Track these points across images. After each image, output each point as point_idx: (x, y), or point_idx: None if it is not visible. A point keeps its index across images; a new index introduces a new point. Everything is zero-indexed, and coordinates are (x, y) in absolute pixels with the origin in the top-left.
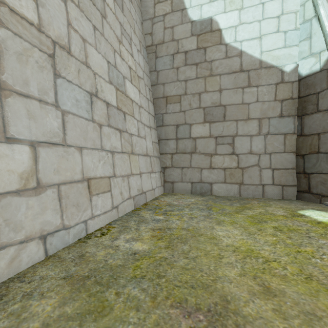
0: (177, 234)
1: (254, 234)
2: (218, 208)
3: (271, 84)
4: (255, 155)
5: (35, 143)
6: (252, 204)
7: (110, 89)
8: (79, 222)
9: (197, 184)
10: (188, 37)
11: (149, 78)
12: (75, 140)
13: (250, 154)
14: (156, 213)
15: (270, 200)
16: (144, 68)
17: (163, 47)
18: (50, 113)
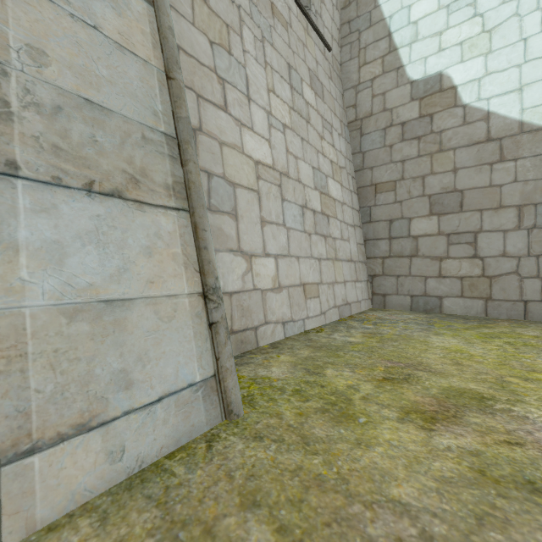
0: (387, 337)
1: (475, 343)
2: (443, 324)
3: (540, 154)
4: (511, 258)
5: (276, 256)
6: (498, 324)
7: (316, 196)
8: (300, 319)
9: (419, 298)
10: (406, 103)
11: (352, 162)
12: (295, 251)
13: (504, 256)
14: (364, 324)
15: (534, 323)
16: (346, 154)
17: (370, 121)
18: (282, 231)
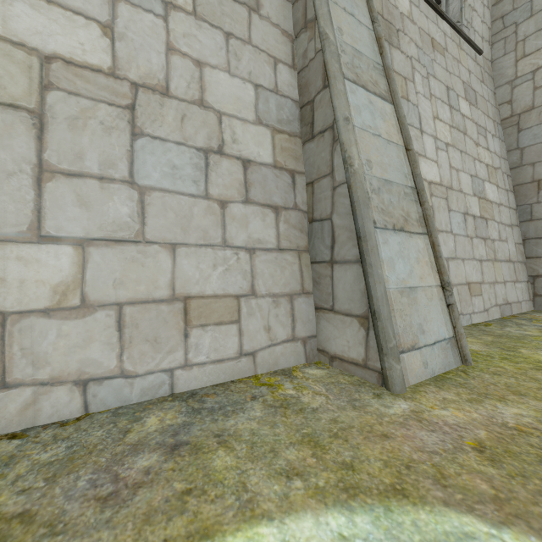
0: None
1: None
2: None
3: None
4: None
5: (447, 259)
6: None
7: (474, 202)
8: (467, 313)
9: None
10: None
11: (507, 159)
12: (460, 254)
13: None
14: (534, 322)
15: None
16: (500, 153)
17: (531, 115)
18: (450, 238)
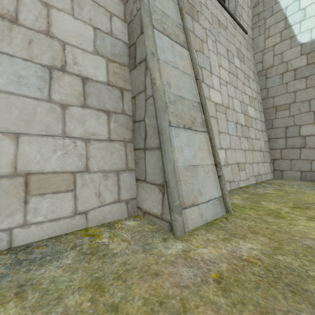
0: (289, 191)
1: None
2: None
3: None
4: None
5: (225, 149)
6: None
7: (242, 116)
8: (237, 181)
9: (307, 172)
10: (297, 57)
11: (260, 94)
12: (233, 146)
13: None
14: (272, 185)
15: None
16: (256, 90)
17: (272, 70)
18: (227, 136)
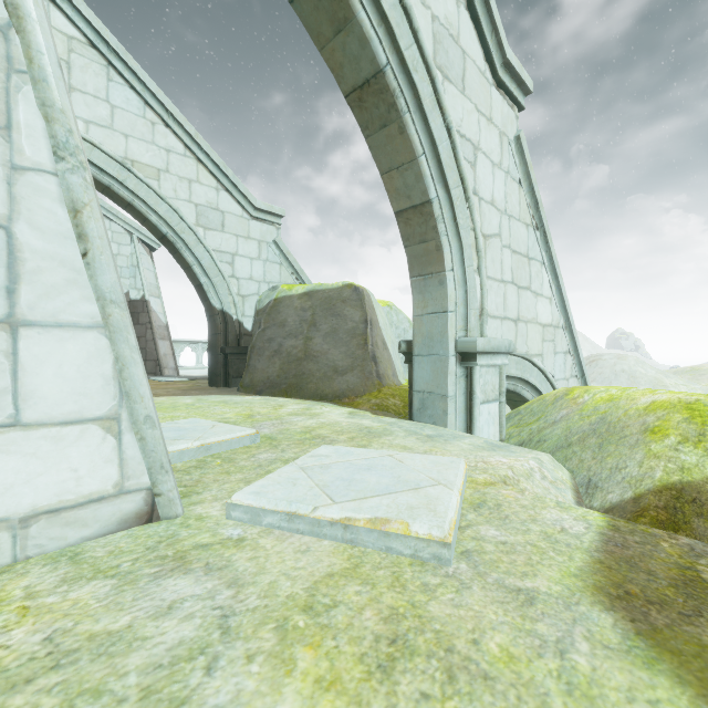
0: None
1: None
2: None
3: None
4: None
5: None
6: None
7: None
8: None
9: None
10: None
11: None
12: None
13: None
14: None
15: None
16: None
17: None
18: None
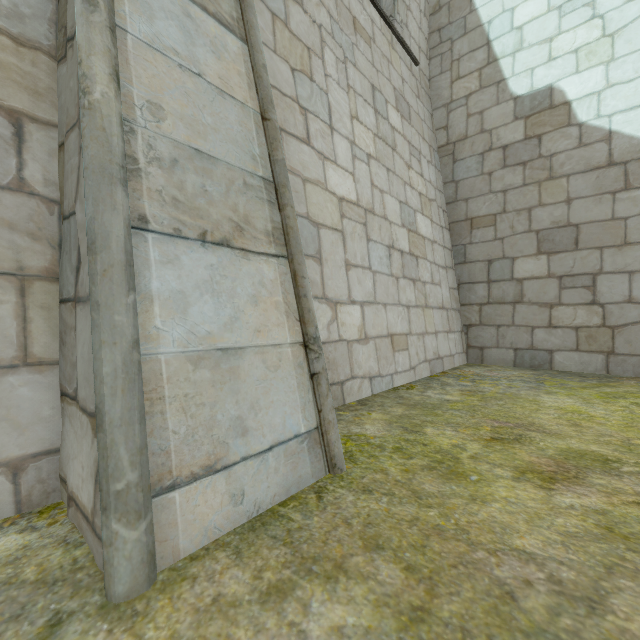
0: (490, 395)
1: (595, 404)
2: (555, 382)
3: None
4: (639, 305)
5: (362, 303)
6: (623, 383)
7: (403, 234)
8: (388, 374)
9: (525, 351)
10: (508, 123)
11: (443, 193)
12: (381, 297)
13: (629, 303)
14: (460, 380)
15: None
16: (436, 184)
17: (465, 145)
18: (367, 276)
